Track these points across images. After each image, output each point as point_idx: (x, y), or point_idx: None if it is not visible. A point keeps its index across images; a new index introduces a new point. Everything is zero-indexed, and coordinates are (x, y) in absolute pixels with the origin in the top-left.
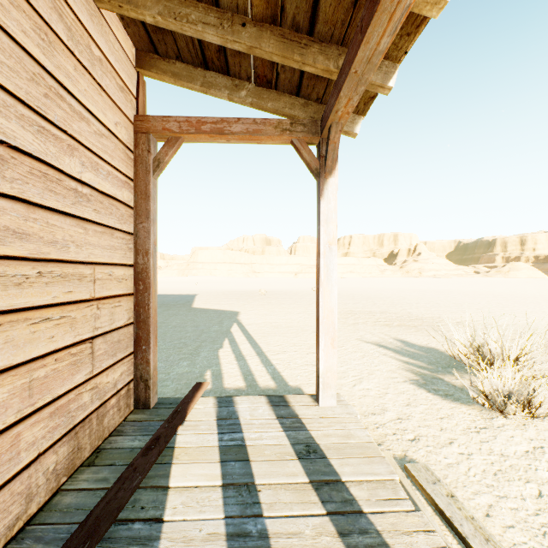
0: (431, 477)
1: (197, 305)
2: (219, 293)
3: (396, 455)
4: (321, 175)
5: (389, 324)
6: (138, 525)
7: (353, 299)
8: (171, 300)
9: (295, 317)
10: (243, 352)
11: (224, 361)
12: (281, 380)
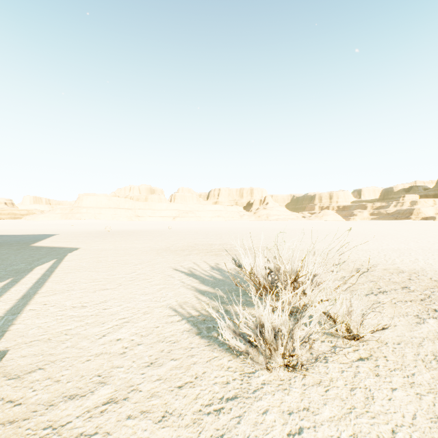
0: None
1: (40, 243)
2: (85, 232)
3: None
4: None
5: (219, 253)
6: None
7: (206, 235)
8: (16, 240)
9: (135, 251)
10: (4, 296)
11: None
12: None
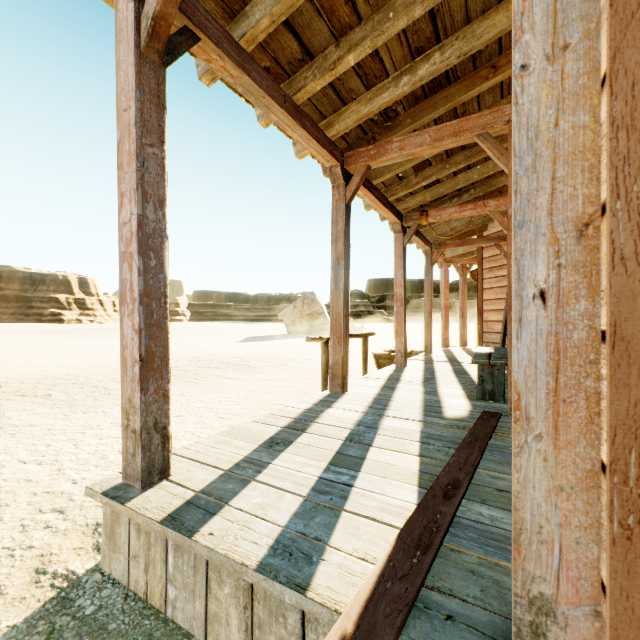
0: None
1: None
2: None
3: None
4: (165, 66)
5: None
6: (438, 444)
7: None
8: None
9: None
10: None
11: None
12: None
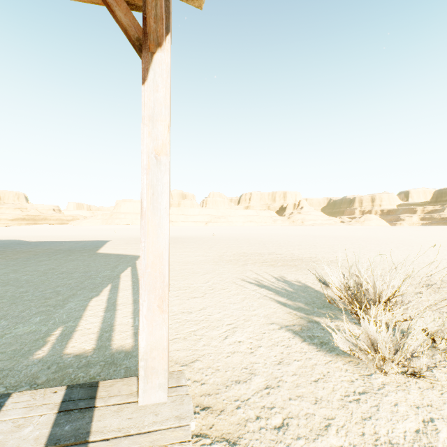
0: None
1: (103, 250)
2: (132, 239)
3: None
4: (143, 46)
5: (274, 264)
6: None
7: (248, 242)
8: (80, 246)
9: (192, 259)
10: (119, 300)
11: (89, 313)
12: None
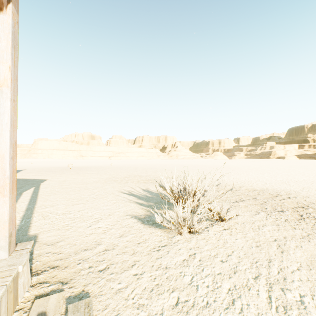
0: (85, 315)
1: None
2: (45, 168)
3: (74, 292)
4: None
5: (146, 181)
6: None
7: (135, 169)
8: None
9: (88, 181)
10: None
11: None
12: (24, 231)
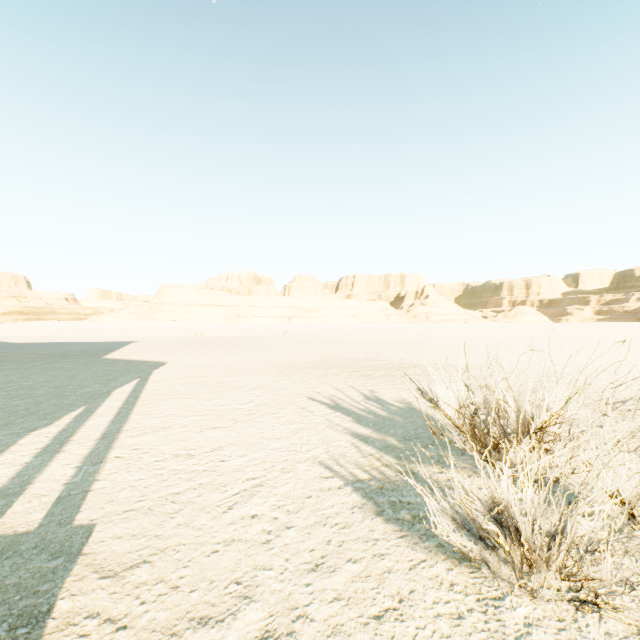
0: None
1: (114, 354)
2: (170, 339)
3: None
4: None
5: (369, 374)
6: None
7: (341, 344)
8: (82, 349)
9: (244, 368)
10: (78, 433)
11: (3, 459)
12: (69, 506)
